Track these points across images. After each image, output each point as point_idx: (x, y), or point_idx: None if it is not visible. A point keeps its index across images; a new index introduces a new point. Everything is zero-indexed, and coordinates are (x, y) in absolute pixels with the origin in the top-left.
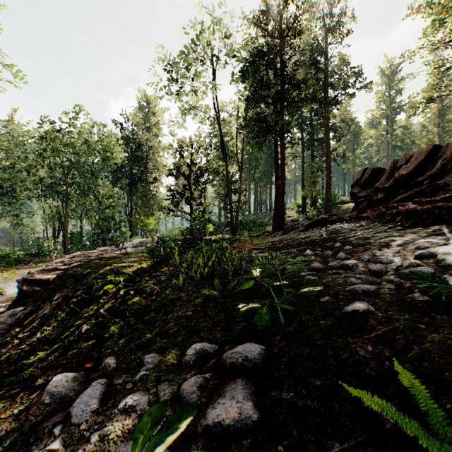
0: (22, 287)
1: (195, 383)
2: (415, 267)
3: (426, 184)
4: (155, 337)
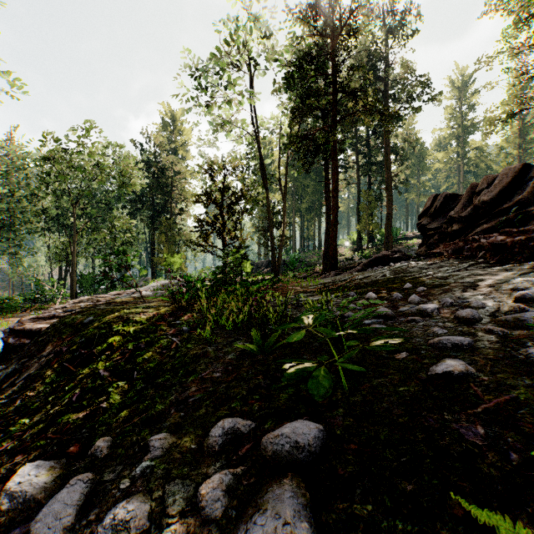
0: (7, 340)
1: (221, 485)
2: (518, 312)
3: (513, 212)
4: (168, 408)
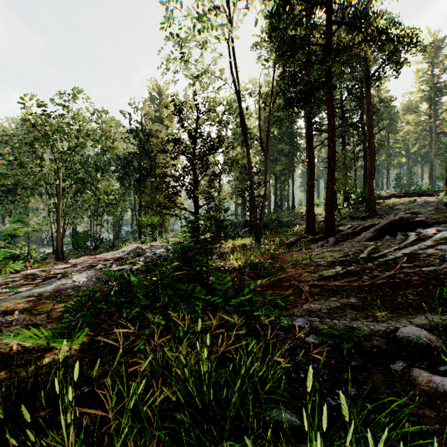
0: None
1: None
2: None
3: None
4: None
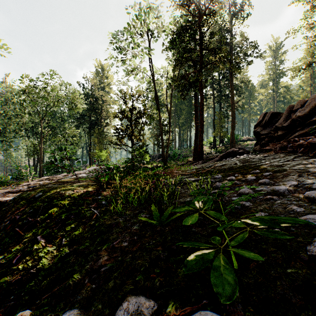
0: None
1: None
2: None
3: None
4: (83, 277)
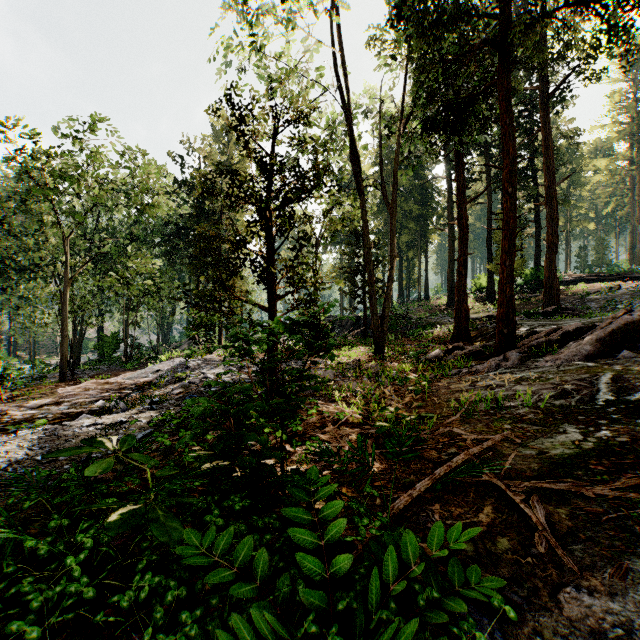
0: None
1: None
2: None
3: None
4: None
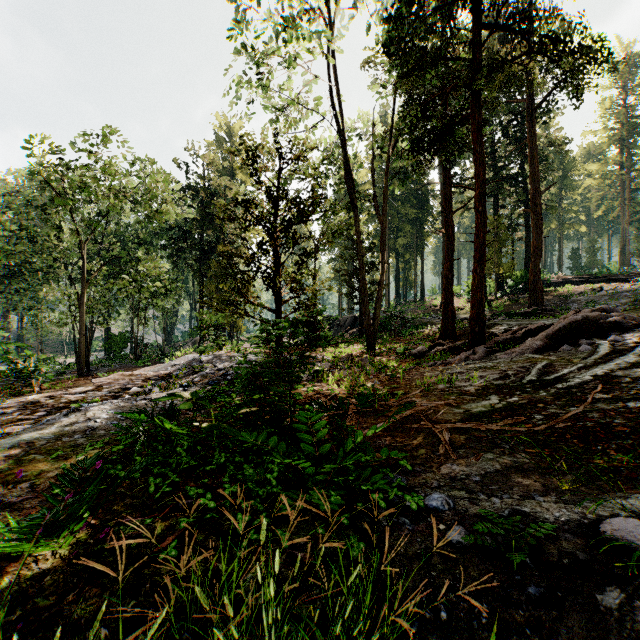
0: None
1: None
2: None
3: None
4: None
